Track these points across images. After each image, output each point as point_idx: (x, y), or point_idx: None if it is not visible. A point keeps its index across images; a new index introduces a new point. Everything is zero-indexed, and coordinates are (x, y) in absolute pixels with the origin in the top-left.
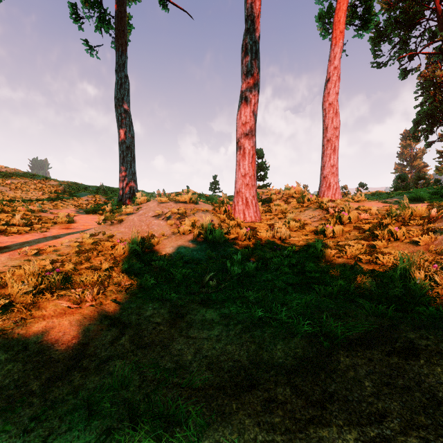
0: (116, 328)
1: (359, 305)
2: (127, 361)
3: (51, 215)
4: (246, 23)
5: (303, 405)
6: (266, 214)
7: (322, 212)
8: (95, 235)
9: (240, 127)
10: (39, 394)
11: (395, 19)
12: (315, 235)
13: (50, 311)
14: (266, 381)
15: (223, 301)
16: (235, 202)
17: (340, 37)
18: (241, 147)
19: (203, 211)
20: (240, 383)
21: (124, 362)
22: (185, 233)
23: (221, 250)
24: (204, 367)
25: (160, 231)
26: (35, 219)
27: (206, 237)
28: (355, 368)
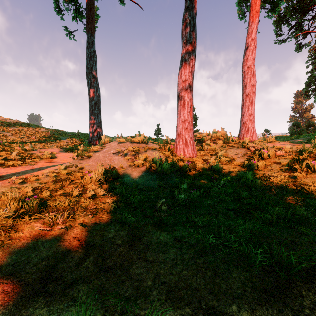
0: (82, 249)
1: (299, 231)
2: (90, 286)
3: (39, 153)
4: (186, 3)
5: None
6: (200, 151)
7: (244, 150)
8: (69, 167)
9: (181, 84)
10: None
11: (293, 6)
12: (242, 168)
13: (26, 233)
14: None
15: (174, 224)
16: (177, 142)
17: (256, 15)
18: (181, 99)
19: (152, 149)
20: None
21: (87, 287)
22: (139, 166)
23: (168, 179)
24: (164, 296)
25: (119, 164)
26: (27, 155)
27: (156, 169)
28: None
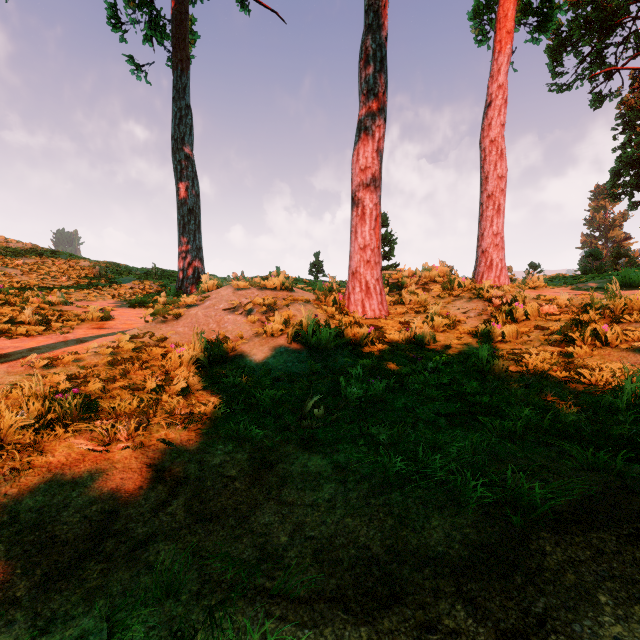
0: (164, 485)
1: (562, 451)
2: (178, 544)
3: (78, 309)
4: (367, 16)
5: (491, 639)
6: (395, 306)
7: (481, 304)
8: (138, 338)
9: (357, 174)
10: (27, 604)
11: (585, 18)
12: (474, 338)
13: (60, 457)
14: (418, 587)
15: (335, 441)
16: (350, 288)
17: (508, 39)
18: (358, 204)
19: (301, 302)
20: (372, 591)
21: (173, 546)
22: (275, 334)
23: (330, 360)
24: (308, 557)
25: (236, 331)
26: (54, 314)
27: (307, 341)
28: (575, 567)
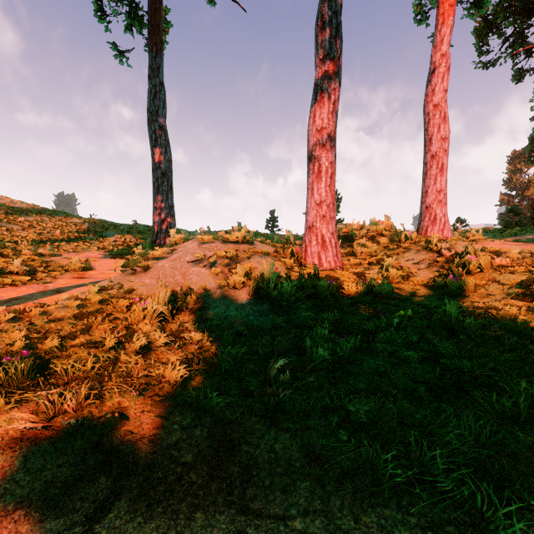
0: (108, 476)
1: None
2: None
3: (65, 260)
4: None
5: None
6: (347, 258)
7: (431, 256)
8: (107, 289)
9: (314, 134)
10: None
11: (509, 2)
12: (430, 290)
13: None
14: None
15: (304, 414)
16: (307, 241)
17: (450, 12)
18: (315, 163)
19: (261, 254)
20: None
21: None
22: (237, 287)
23: (292, 313)
24: None
25: (200, 283)
26: (41, 265)
27: (268, 294)
28: None
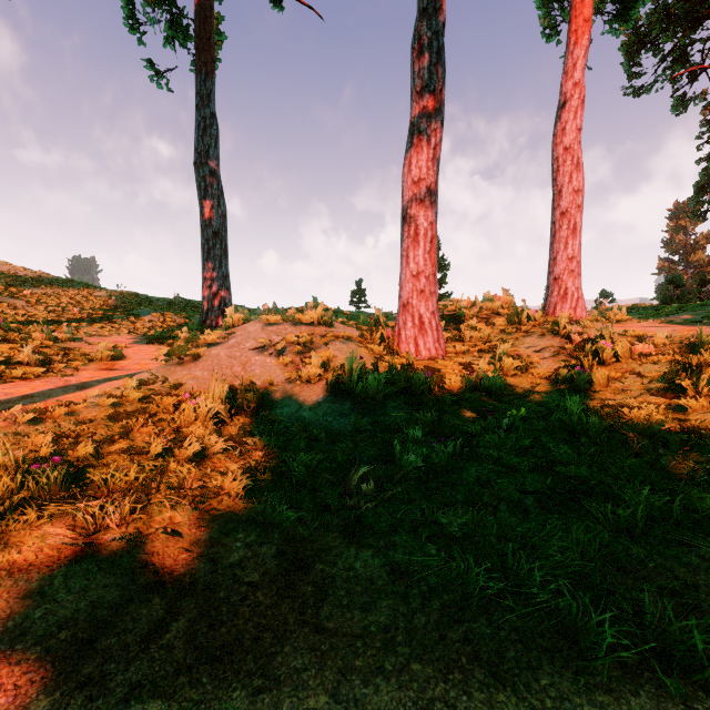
0: (162, 596)
1: (706, 555)
2: (171, 705)
3: (88, 346)
4: None
5: None
6: (453, 344)
7: (557, 341)
8: (148, 384)
9: (409, 187)
10: None
11: (667, 10)
12: (553, 384)
13: (27, 553)
14: None
15: (390, 530)
16: (400, 323)
17: (585, 29)
18: (410, 223)
19: (342, 339)
20: None
21: (164, 709)
22: (311, 381)
23: (380, 413)
24: None
25: (265, 376)
26: (58, 352)
27: (350, 389)
28: None
